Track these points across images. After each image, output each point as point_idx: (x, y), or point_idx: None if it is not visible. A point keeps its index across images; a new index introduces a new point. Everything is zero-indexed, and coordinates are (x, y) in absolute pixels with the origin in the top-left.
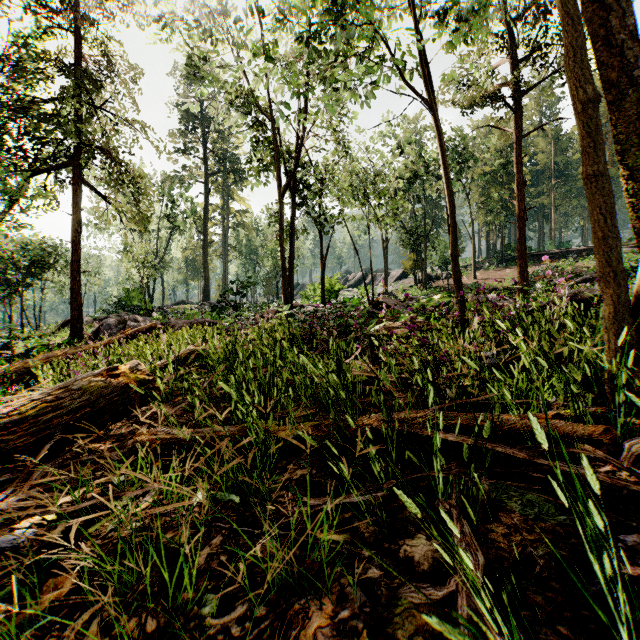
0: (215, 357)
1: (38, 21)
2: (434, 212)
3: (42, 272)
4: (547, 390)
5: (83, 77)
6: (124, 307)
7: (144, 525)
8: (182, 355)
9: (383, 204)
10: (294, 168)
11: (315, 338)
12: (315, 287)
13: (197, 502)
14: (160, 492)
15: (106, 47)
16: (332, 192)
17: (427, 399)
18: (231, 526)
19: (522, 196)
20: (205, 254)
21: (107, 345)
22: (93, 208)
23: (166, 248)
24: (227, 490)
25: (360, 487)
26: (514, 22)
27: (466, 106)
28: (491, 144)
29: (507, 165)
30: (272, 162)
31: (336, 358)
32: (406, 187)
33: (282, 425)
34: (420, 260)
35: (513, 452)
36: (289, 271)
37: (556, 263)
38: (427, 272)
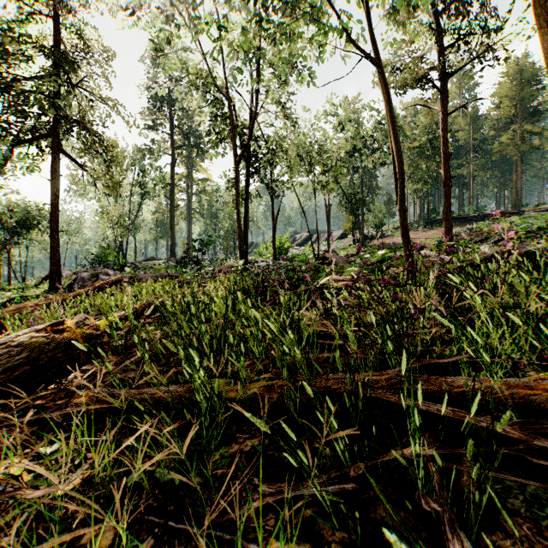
0: (172, 309)
1: (21, 8)
2: (370, 181)
3: (27, 232)
4: (509, 346)
5: (61, 57)
6: (100, 263)
7: (66, 514)
8: (143, 306)
9: (327, 171)
10: (249, 139)
11: (267, 290)
12: (267, 245)
13: (131, 483)
14: (93, 466)
15: (82, 32)
16: (282, 160)
17: (387, 357)
18: (166, 521)
19: (448, 166)
20: (172, 217)
21: (75, 297)
22: (71, 175)
23: (137, 211)
24: (168, 465)
25: (320, 466)
26: (440, 14)
27: (399, 87)
28: (419, 122)
29: (433, 140)
30: (229, 135)
31: (288, 311)
32: (346, 159)
33: (233, 382)
34: (358, 222)
35: (504, 430)
36: (244, 231)
37: (475, 225)
38: (364, 232)
